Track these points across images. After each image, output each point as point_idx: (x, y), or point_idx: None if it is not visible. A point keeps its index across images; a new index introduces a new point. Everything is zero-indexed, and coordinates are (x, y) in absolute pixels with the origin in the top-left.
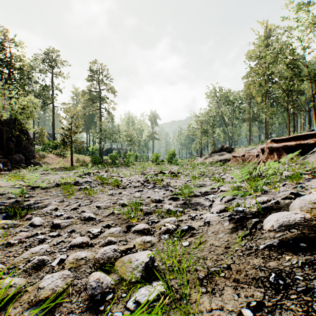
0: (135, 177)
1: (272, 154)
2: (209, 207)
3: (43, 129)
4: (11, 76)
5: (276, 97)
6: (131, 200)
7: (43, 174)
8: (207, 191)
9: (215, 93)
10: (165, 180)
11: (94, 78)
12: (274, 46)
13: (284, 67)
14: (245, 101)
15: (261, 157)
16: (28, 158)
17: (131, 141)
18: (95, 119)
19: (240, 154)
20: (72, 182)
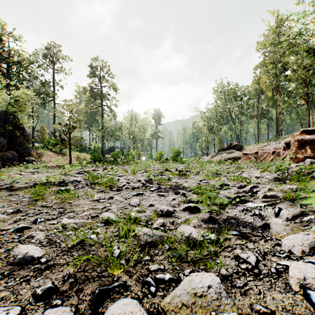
0: (136, 175)
1: (302, 149)
2: (262, 229)
3: (44, 126)
4: (9, 71)
5: (287, 92)
6: (123, 211)
7: (33, 172)
8: (239, 196)
9: (222, 88)
10: (172, 179)
11: (96, 74)
12: (291, 31)
13: (304, 53)
14: (253, 97)
15: (286, 152)
16: (24, 155)
17: (133, 139)
18: (97, 116)
19: (252, 151)
20: (57, 182)
